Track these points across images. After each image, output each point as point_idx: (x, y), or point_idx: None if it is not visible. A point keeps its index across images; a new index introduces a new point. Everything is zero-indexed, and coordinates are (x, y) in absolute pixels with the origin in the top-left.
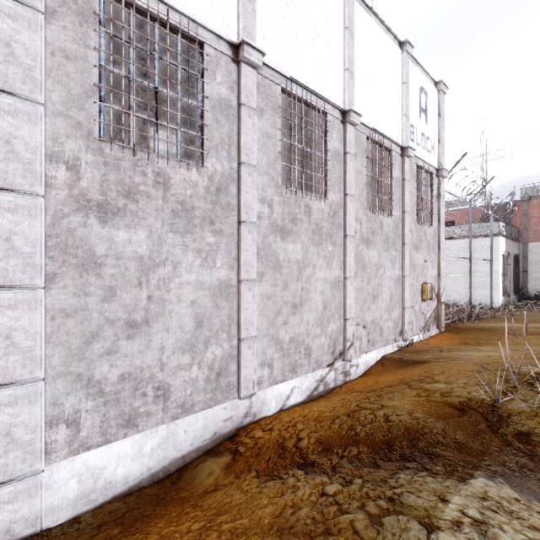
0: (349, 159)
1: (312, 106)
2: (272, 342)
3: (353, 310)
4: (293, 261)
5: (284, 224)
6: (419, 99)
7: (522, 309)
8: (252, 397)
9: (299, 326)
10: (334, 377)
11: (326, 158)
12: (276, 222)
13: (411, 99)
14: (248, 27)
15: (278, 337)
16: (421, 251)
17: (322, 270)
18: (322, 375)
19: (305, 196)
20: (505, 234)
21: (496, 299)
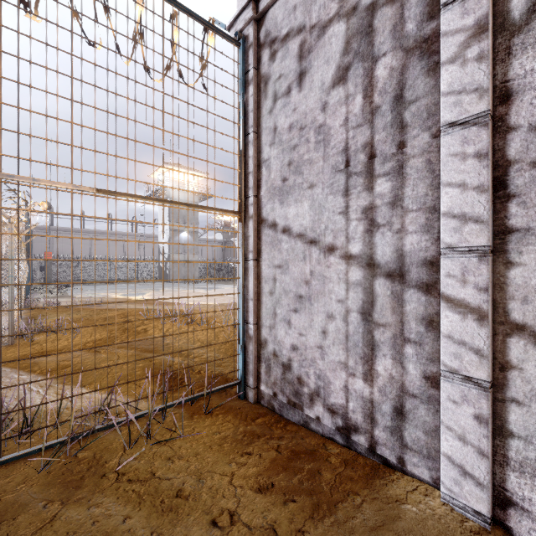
0: None
1: None
2: None
3: None
4: None
5: None
6: None
7: None
8: None
9: None
10: None
11: None
12: None
13: None
14: None
15: None
16: None
17: None
18: None
19: None
20: None
21: None
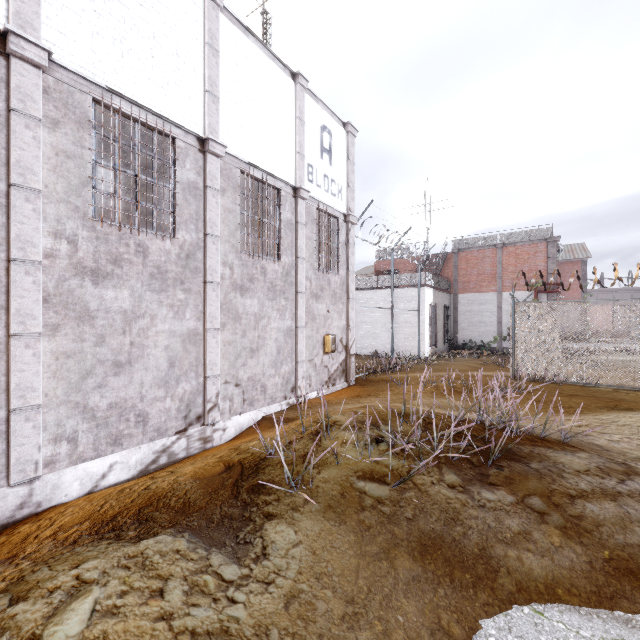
0: (211, 195)
1: (152, 127)
2: (75, 410)
3: (217, 367)
4: (115, 310)
5: (99, 266)
6: (321, 138)
7: (445, 358)
8: (35, 482)
9: (126, 388)
10: (186, 445)
11: (175, 190)
12: (83, 262)
13: (309, 136)
14: (25, 13)
15: (88, 403)
16: (323, 301)
17: (168, 321)
18: (166, 445)
19: (136, 232)
20: (434, 285)
21: (423, 349)
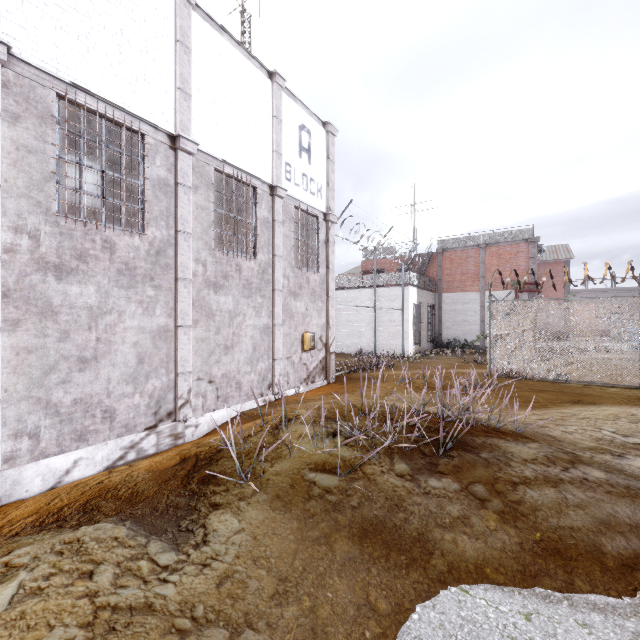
0: (183, 192)
1: (119, 123)
2: (37, 406)
3: (189, 364)
4: (80, 306)
5: (63, 261)
6: (299, 138)
7: (428, 357)
8: None
9: (92, 384)
10: (156, 442)
11: (145, 186)
12: (46, 257)
13: (286, 135)
14: None
15: (51, 399)
16: (302, 299)
17: (136, 317)
18: (134, 441)
19: (103, 228)
20: (418, 285)
21: (407, 347)
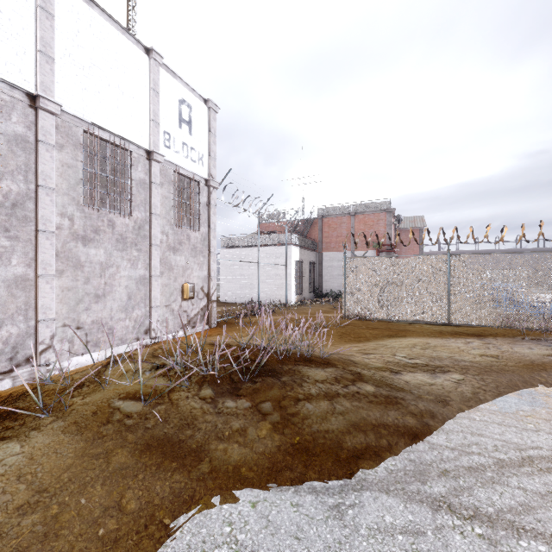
0: (44, 149)
1: None
2: None
3: (51, 311)
4: None
5: None
6: (179, 110)
7: (307, 305)
8: None
9: None
10: (11, 386)
11: None
12: None
13: (165, 107)
14: None
15: None
16: (182, 253)
17: None
18: None
19: None
20: (299, 244)
21: (290, 297)
